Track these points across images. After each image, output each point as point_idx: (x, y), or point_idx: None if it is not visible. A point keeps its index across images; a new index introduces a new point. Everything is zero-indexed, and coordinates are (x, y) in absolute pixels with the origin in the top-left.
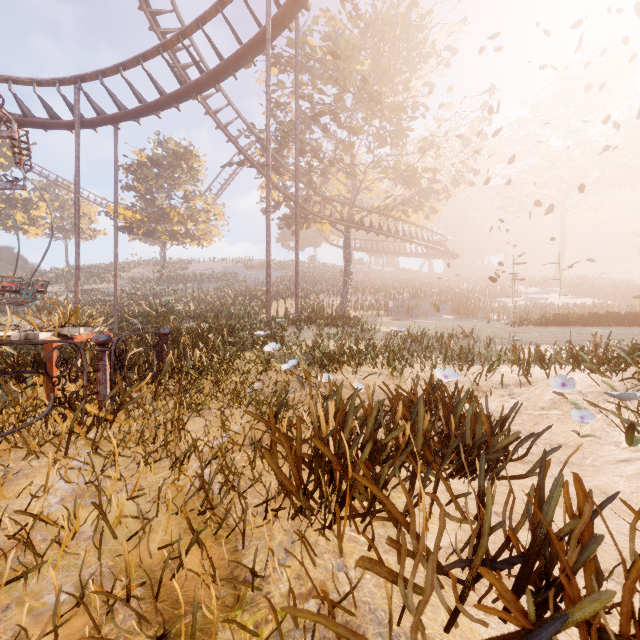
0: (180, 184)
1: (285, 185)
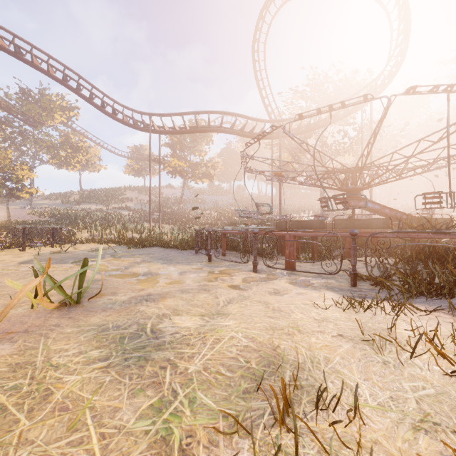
0: (201, 145)
1: (301, 158)
